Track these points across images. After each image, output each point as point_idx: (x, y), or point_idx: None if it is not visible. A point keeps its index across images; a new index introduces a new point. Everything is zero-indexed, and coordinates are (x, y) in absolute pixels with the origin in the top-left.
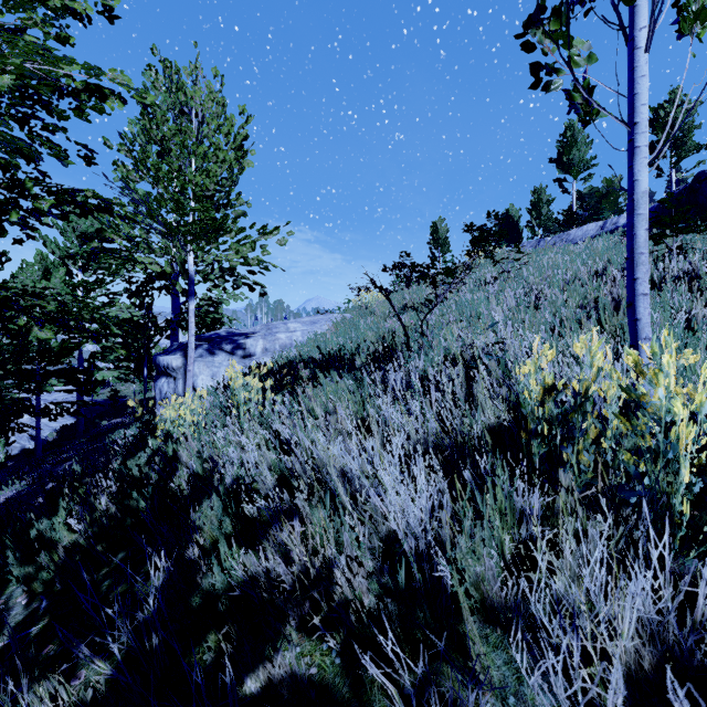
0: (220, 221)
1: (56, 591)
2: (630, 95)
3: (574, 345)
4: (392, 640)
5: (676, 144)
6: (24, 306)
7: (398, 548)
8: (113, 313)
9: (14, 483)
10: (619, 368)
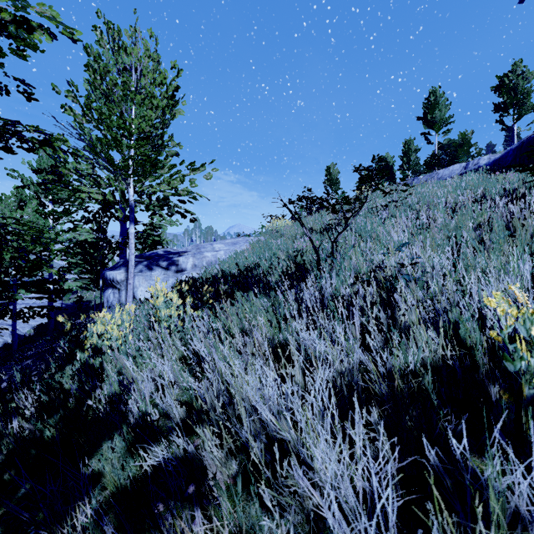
0: (153, 157)
1: None
2: None
3: None
4: None
5: (518, 104)
6: None
7: (329, 529)
8: (71, 235)
9: None
10: None
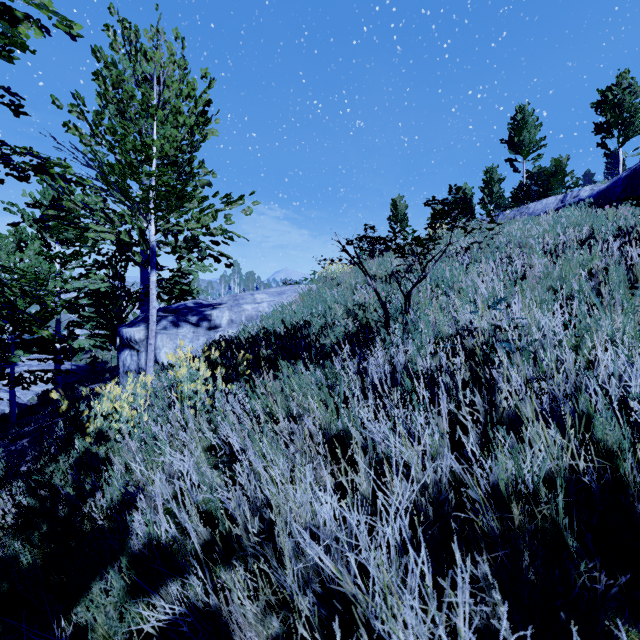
0: (179, 188)
1: None
2: None
3: None
4: None
5: (624, 124)
6: None
7: None
8: (80, 284)
9: None
10: None
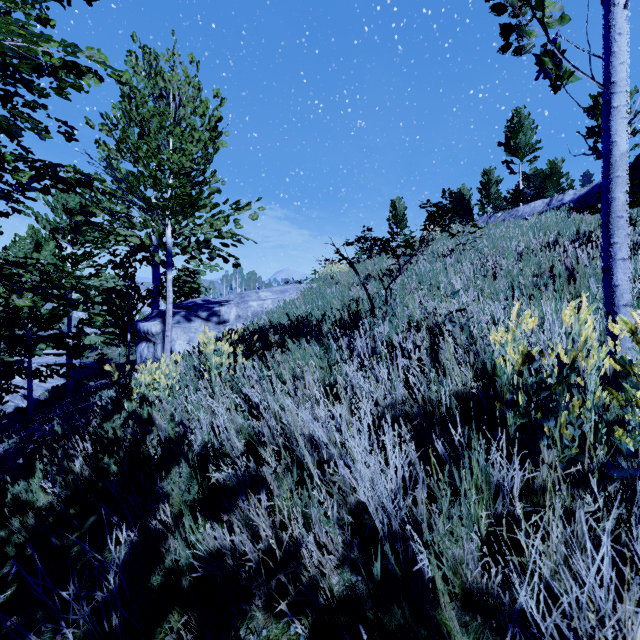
0: (195, 196)
1: (27, 556)
2: (606, 55)
3: (563, 312)
4: (365, 633)
5: None
6: (6, 275)
7: (367, 519)
8: (97, 282)
9: (4, 440)
10: None
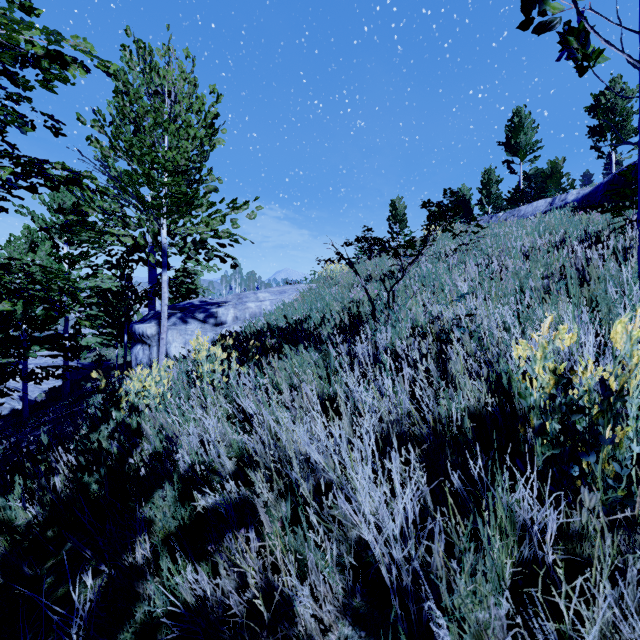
0: (190, 195)
1: None
2: None
3: (615, 328)
4: None
5: (616, 128)
6: None
7: (371, 557)
8: (92, 283)
9: None
10: (596, 342)
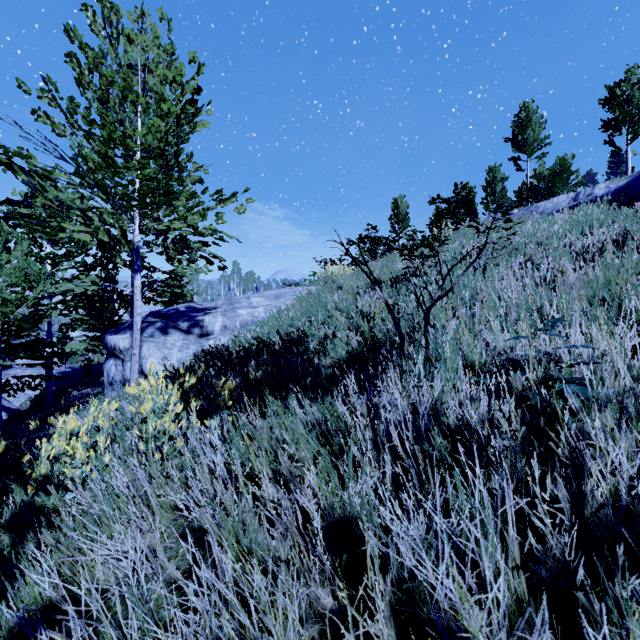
0: (163, 182)
1: None
2: None
3: None
4: None
5: (633, 121)
6: None
7: None
8: (65, 287)
9: None
10: None
